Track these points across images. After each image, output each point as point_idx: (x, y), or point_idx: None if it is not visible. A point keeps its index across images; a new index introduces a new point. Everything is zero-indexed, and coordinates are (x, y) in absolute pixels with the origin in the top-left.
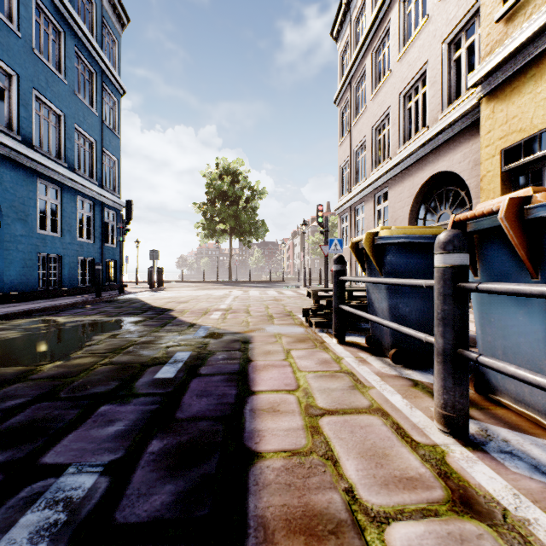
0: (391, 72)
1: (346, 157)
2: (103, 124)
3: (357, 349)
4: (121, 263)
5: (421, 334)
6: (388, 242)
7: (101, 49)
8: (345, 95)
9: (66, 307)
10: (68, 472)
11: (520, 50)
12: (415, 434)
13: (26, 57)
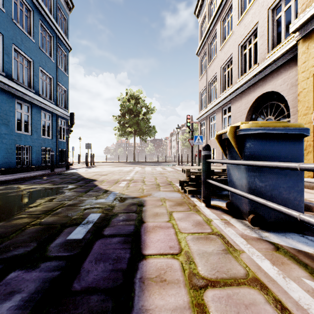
0: (233, 32)
1: (204, 86)
2: (58, 68)
3: (220, 211)
4: (67, 150)
5: (293, 212)
6: (248, 133)
7: (56, 23)
8: (203, 49)
9: (31, 178)
10: None
11: None
12: None
13: (8, 24)
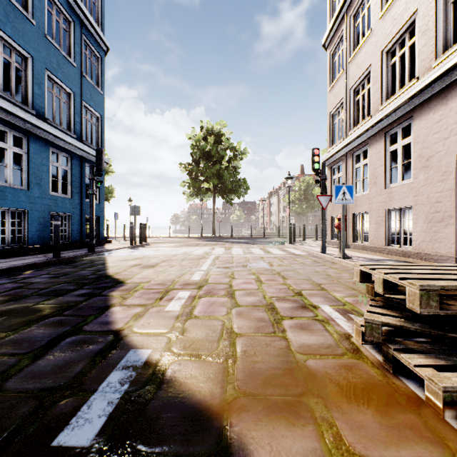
0: None
1: (339, 100)
2: (83, 77)
3: None
4: (91, 218)
5: None
6: None
7: None
8: (338, 31)
9: None
10: None
11: None
12: None
13: None
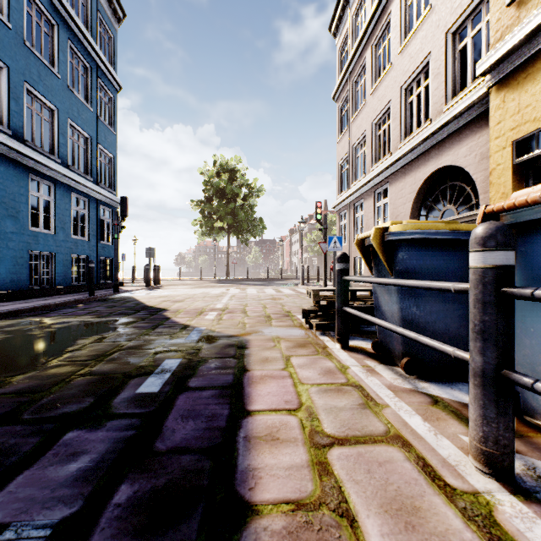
0: (391, 66)
1: (345, 153)
2: (98, 120)
3: (362, 355)
4: (116, 261)
5: (447, 347)
6: (400, 238)
7: (97, 44)
8: (344, 90)
9: (57, 307)
10: (3, 538)
11: (535, 34)
12: (448, 475)
13: (16, 49)
